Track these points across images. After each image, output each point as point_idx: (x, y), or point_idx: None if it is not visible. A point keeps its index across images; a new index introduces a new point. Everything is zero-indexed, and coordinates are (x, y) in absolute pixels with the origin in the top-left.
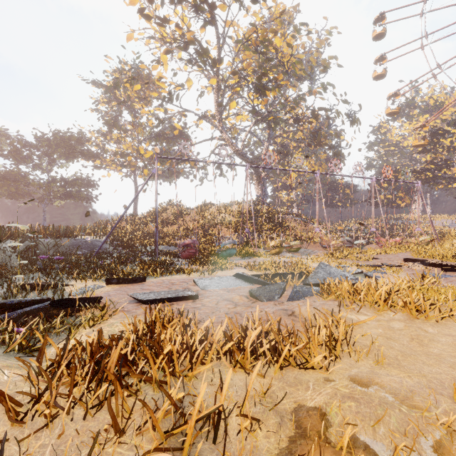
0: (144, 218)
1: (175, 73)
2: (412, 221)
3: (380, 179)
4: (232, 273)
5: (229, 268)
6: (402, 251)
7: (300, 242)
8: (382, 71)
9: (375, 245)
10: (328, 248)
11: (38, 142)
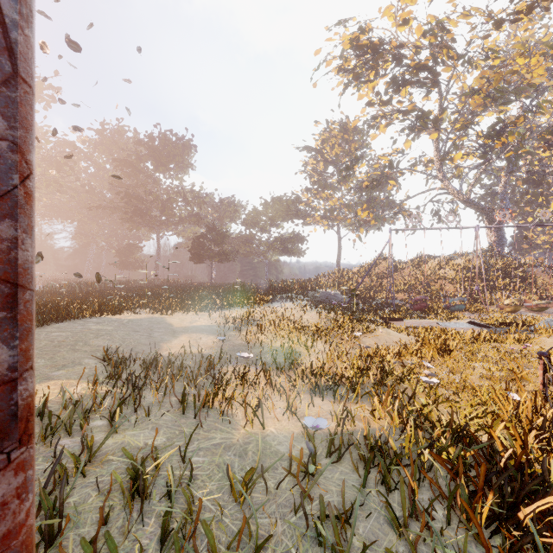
0: (357, 272)
1: (395, 141)
2: None
3: None
4: (465, 322)
5: (460, 318)
6: None
7: (545, 302)
8: None
9: None
10: None
11: (265, 210)
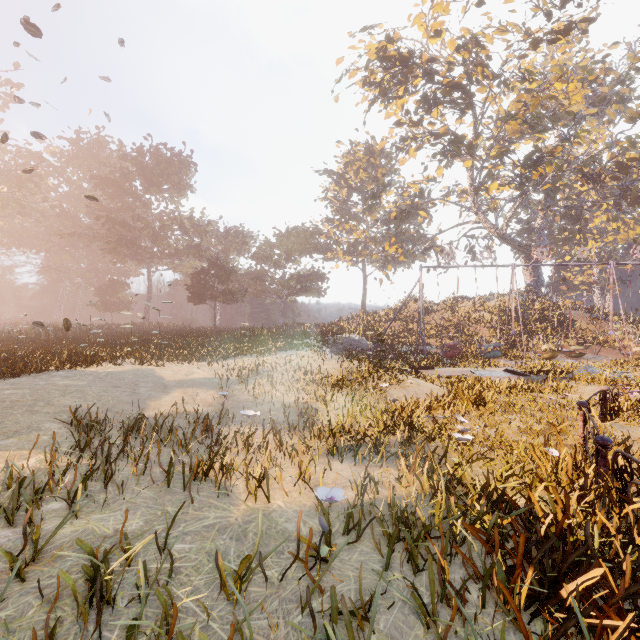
0: (385, 315)
1: (426, 167)
2: None
3: None
4: (501, 370)
5: (496, 366)
6: None
7: (583, 347)
8: None
9: None
10: (626, 355)
11: (279, 242)
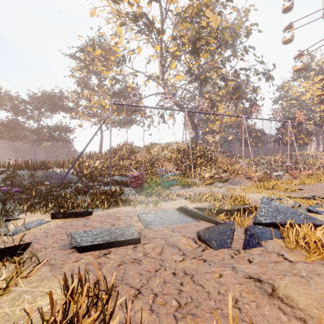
0: (105, 154)
1: (128, 41)
2: (309, 156)
3: (294, 122)
4: (175, 205)
5: (171, 199)
6: (316, 181)
7: (229, 174)
8: (291, 39)
9: (288, 176)
10: (253, 179)
11: (30, 100)
